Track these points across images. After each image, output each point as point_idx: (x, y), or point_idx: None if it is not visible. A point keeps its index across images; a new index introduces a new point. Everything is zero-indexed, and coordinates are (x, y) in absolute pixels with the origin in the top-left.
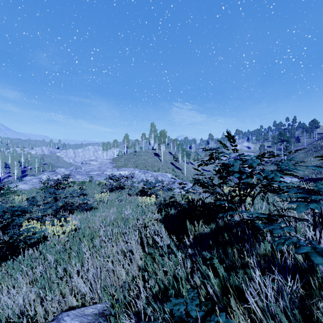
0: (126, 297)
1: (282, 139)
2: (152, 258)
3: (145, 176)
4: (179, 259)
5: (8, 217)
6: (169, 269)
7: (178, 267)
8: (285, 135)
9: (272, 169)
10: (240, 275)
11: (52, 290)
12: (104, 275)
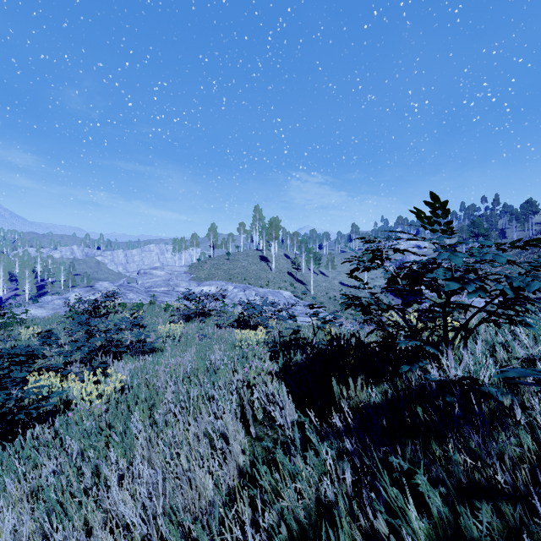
0: (215, 540)
1: (477, 232)
2: (263, 447)
3: (245, 295)
4: (327, 462)
5: (3, 367)
6: (308, 486)
7: (326, 481)
8: (481, 226)
9: None
10: (483, 515)
11: (68, 515)
12: (171, 485)
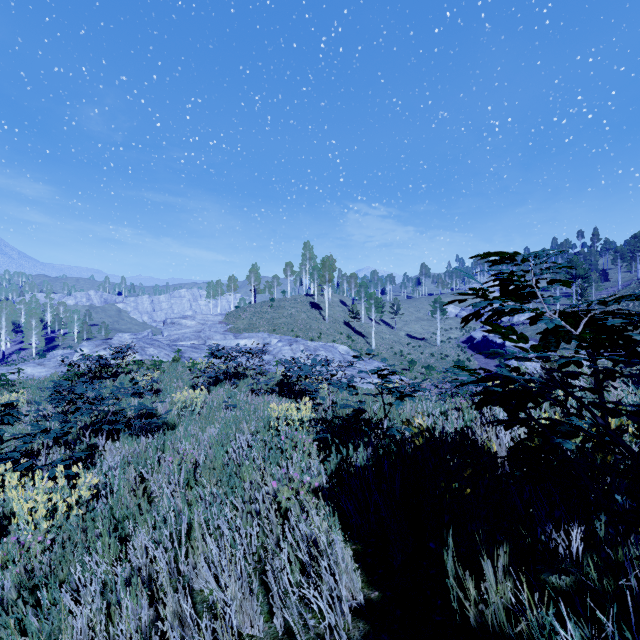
0: None
1: (574, 273)
2: None
3: (292, 350)
4: None
5: None
6: None
7: None
8: (580, 265)
9: None
10: None
11: None
12: None
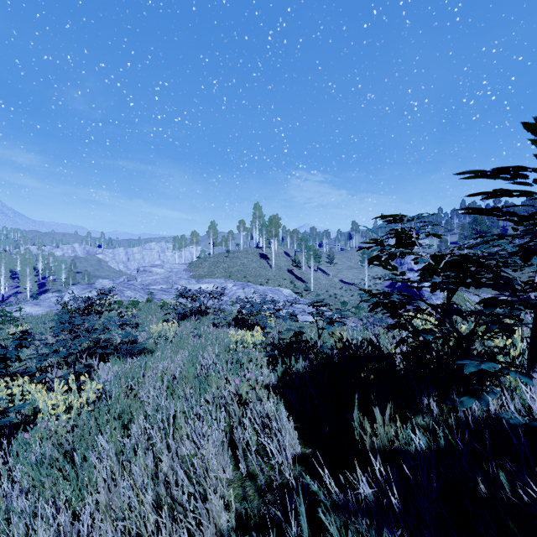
0: None
1: (479, 229)
2: (256, 490)
3: (244, 292)
4: None
5: None
6: None
7: None
8: (483, 223)
9: None
10: None
11: None
12: None
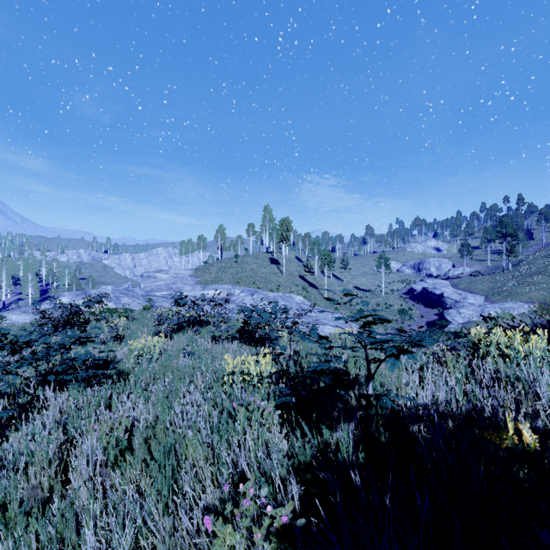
0: None
1: (505, 232)
2: None
3: (253, 299)
4: None
5: None
6: None
7: None
8: (509, 225)
9: (486, 288)
10: None
11: None
12: None
